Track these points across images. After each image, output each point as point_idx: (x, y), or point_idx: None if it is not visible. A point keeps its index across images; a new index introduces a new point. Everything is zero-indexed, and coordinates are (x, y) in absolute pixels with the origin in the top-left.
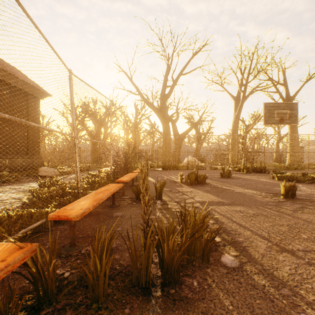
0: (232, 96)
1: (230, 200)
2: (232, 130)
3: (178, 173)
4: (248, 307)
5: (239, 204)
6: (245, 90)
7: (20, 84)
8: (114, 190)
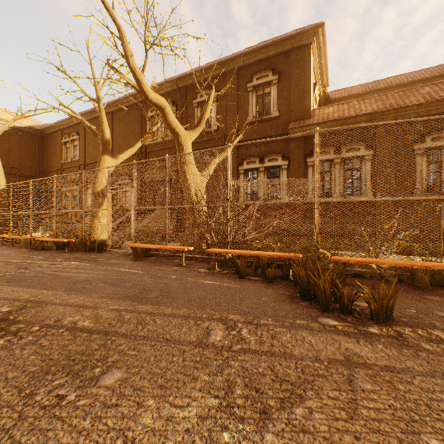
0: None
1: None
2: None
3: None
4: (281, 309)
5: None
6: None
7: None
8: (433, 266)
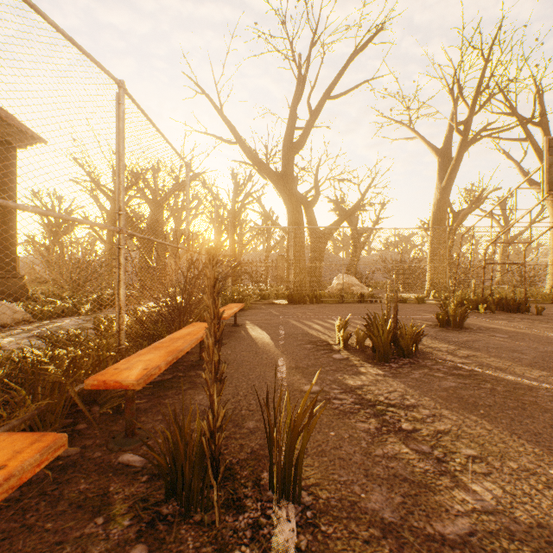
0: (434, 147)
1: None
2: (432, 218)
3: (325, 313)
4: None
5: None
6: (468, 131)
7: None
8: None
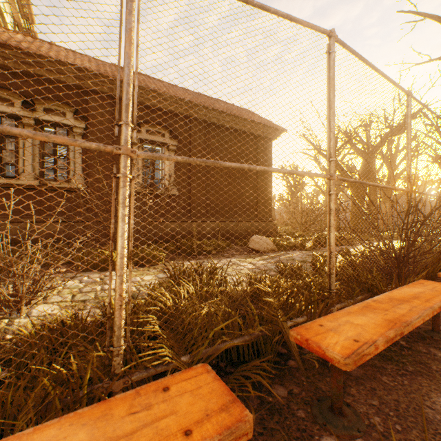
0: None
1: None
2: None
3: None
4: None
5: None
6: None
7: (246, 126)
8: None
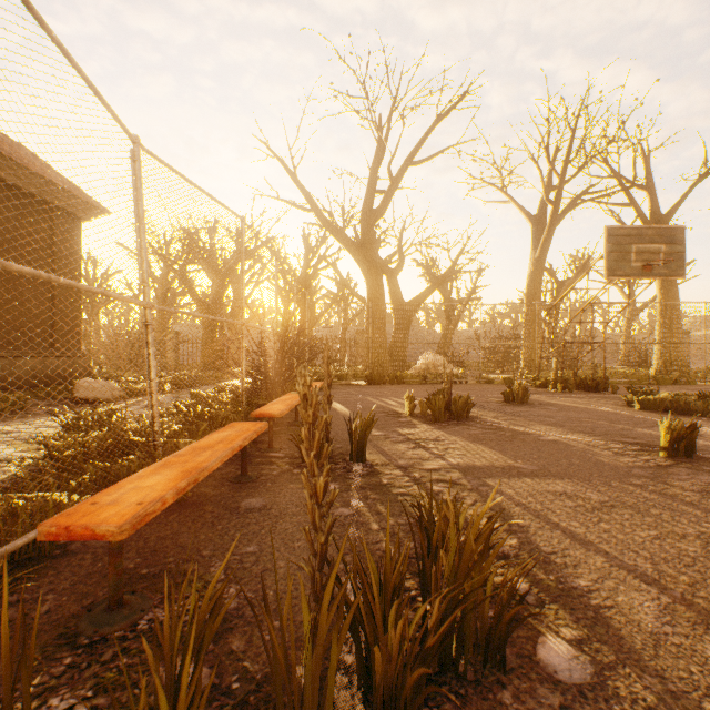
0: (527, 213)
1: (535, 461)
2: (526, 292)
3: (403, 392)
4: None
5: (560, 475)
6: (559, 200)
7: (34, 184)
8: (244, 440)
